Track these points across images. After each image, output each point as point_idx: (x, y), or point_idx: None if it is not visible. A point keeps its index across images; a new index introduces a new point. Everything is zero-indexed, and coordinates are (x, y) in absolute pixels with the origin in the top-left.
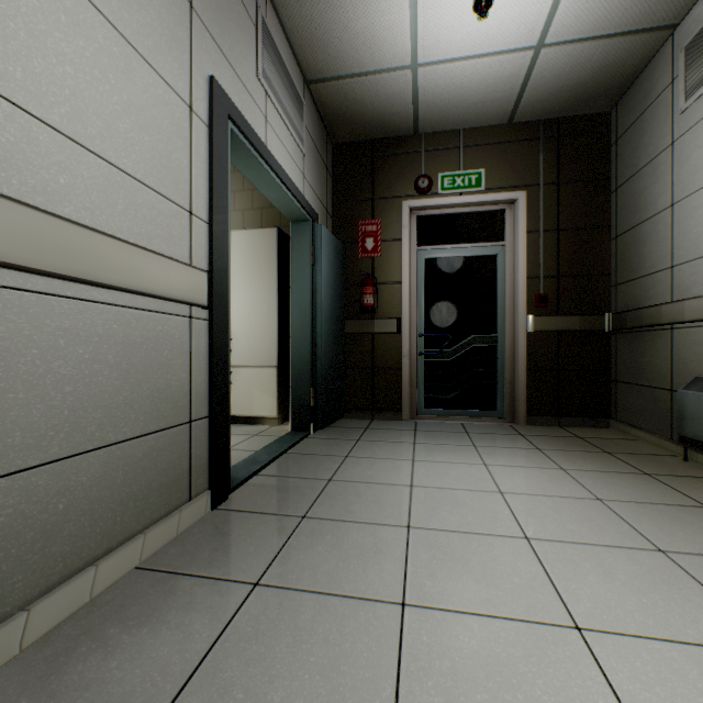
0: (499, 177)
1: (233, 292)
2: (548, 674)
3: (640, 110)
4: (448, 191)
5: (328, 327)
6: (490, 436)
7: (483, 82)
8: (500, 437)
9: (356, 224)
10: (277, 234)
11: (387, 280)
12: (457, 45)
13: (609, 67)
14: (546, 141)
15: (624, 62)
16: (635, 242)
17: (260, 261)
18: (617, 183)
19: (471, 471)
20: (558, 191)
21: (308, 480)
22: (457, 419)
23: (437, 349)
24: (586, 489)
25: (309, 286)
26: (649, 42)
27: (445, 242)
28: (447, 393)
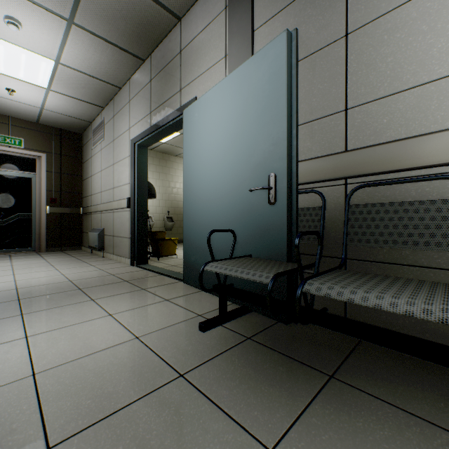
0: (32, 144)
1: None
2: (1, 278)
3: (88, 140)
4: (2, 143)
5: None
6: (23, 256)
7: (19, 107)
8: (28, 256)
9: None
10: None
11: None
12: (1, 94)
13: (75, 123)
14: (56, 136)
15: (80, 124)
16: (87, 184)
17: None
18: (84, 161)
19: (3, 264)
20: (62, 158)
21: None
22: (8, 253)
23: None
24: (47, 261)
25: None
26: (85, 122)
27: (1, 167)
28: (2, 241)
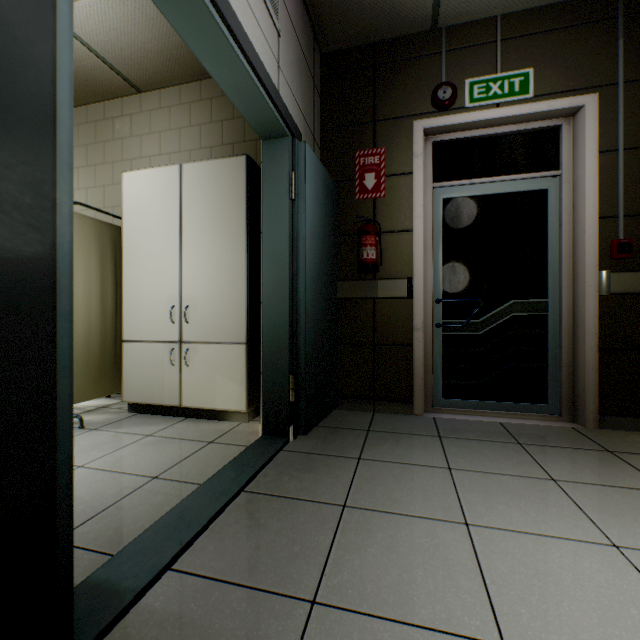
0: (554, 78)
1: (190, 244)
2: None
3: None
4: (479, 103)
5: (315, 290)
6: (562, 454)
7: None
8: (580, 457)
9: (352, 156)
10: (246, 164)
11: (393, 228)
12: None
13: None
14: (628, 19)
15: None
16: None
17: (224, 202)
18: None
19: (607, 576)
20: None
21: (266, 602)
22: (490, 414)
23: (461, 320)
24: None
25: (287, 229)
26: None
27: (472, 175)
28: (475, 379)
